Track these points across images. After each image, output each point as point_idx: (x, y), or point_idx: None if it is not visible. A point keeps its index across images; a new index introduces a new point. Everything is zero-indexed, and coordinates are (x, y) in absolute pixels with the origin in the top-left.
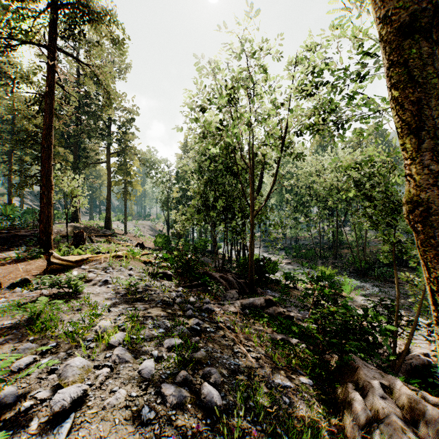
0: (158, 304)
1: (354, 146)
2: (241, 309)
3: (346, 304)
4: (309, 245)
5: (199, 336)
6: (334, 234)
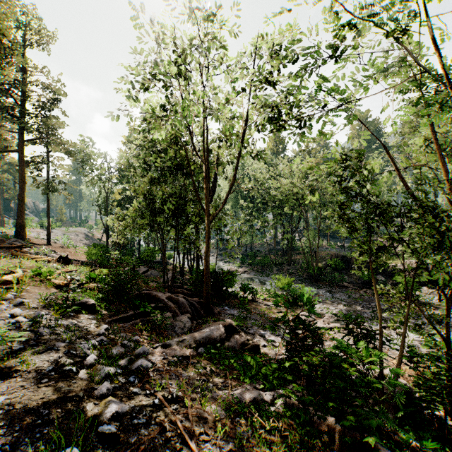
0: (46, 376)
1: (304, 155)
2: (195, 348)
3: (339, 342)
4: (264, 252)
5: (113, 450)
6: (288, 240)
